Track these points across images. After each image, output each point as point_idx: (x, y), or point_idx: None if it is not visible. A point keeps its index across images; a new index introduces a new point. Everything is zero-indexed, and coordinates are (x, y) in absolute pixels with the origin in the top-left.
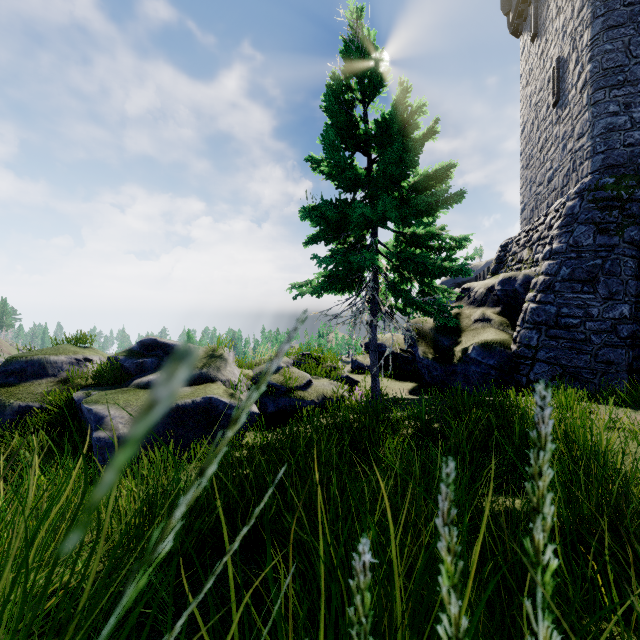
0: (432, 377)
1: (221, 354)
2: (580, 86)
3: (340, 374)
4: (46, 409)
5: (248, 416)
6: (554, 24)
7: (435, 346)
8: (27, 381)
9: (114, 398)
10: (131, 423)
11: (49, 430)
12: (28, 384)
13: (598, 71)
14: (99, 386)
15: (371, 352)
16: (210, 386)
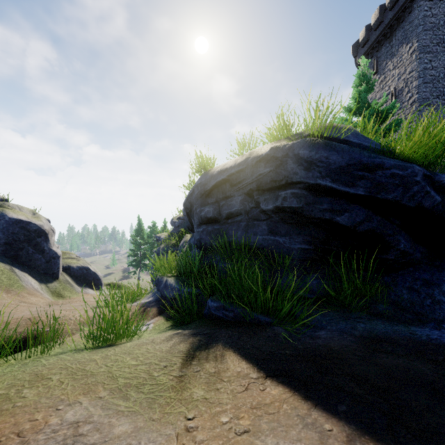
0: None
1: None
2: (410, 102)
3: None
4: None
5: None
6: (391, 72)
7: None
8: None
9: None
10: None
11: None
12: None
13: (421, 98)
14: None
15: None
16: None
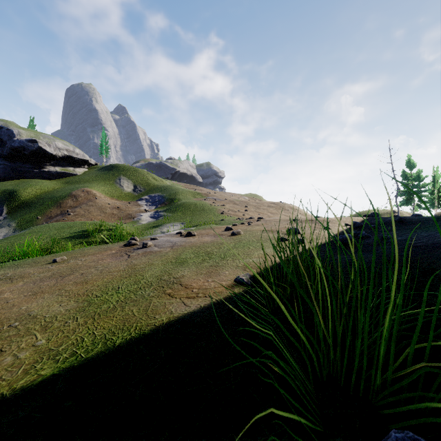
0: None
1: None
2: None
3: None
4: None
5: None
6: None
7: None
8: None
9: None
10: None
11: None
12: None
13: None
14: None
15: None
16: None
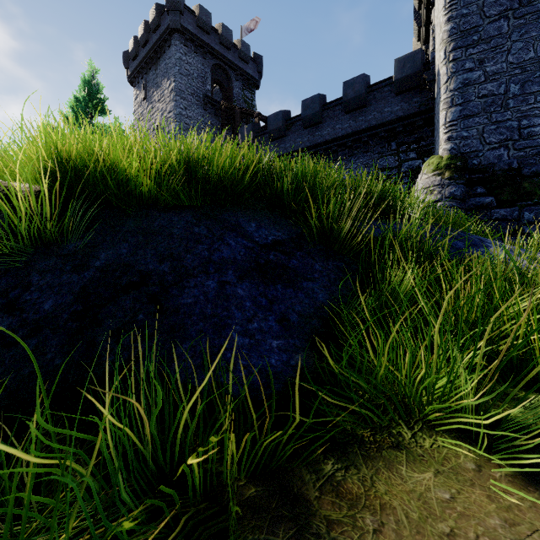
0: None
1: None
2: None
3: None
4: None
5: None
6: (157, 104)
7: None
8: None
9: None
10: None
11: None
12: None
13: None
14: None
15: None
16: None
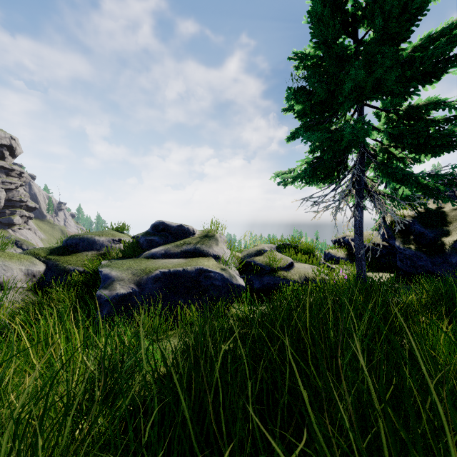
0: (416, 267)
1: (214, 235)
2: None
3: (318, 260)
4: (87, 273)
5: (235, 288)
6: None
7: (416, 238)
8: (79, 252)
9: (122, 263)
10: (128, 284)
11: (84, 288)
12: (79, 254)
13: None
14: (123, 258)
15: (356, 235)
16: (202, 259)
